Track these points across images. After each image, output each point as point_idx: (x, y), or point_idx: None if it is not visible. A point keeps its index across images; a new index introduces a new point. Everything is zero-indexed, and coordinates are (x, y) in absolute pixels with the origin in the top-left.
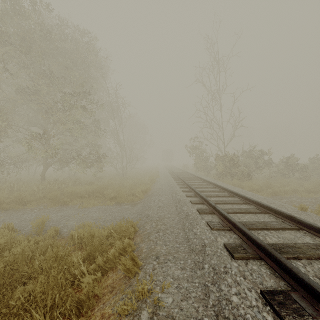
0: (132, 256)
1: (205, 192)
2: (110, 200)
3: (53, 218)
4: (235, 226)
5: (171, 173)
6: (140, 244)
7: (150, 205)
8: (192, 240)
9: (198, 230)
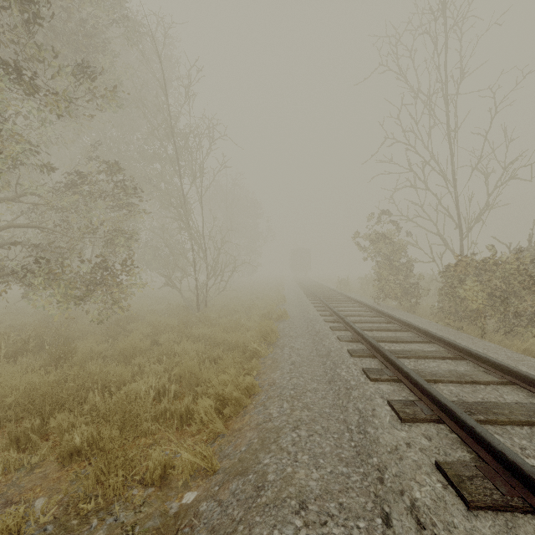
0: None
1: None
2: (69, 462)
3: None
4: None
5: (316, 303)
6: None
7: None
8: None
9: None
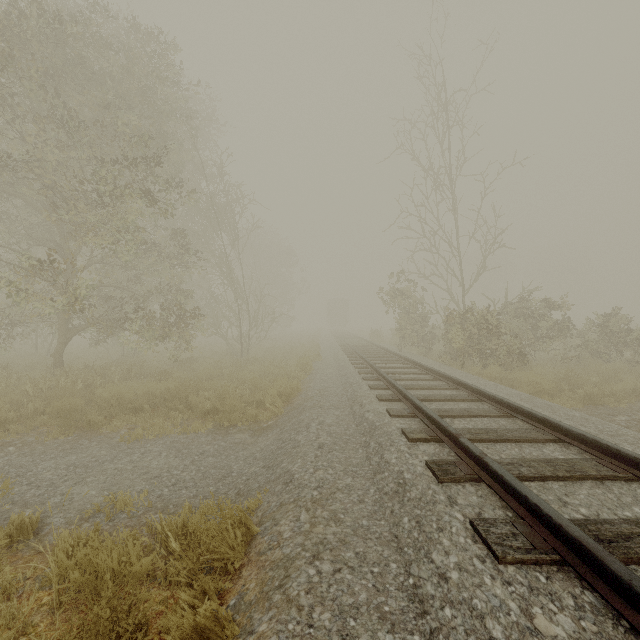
0: None
1: (433, 402)
2: (204, 417)
3: (43, 475)
4: (583, 556)
5: (346, 350)
6: (256, 613)
7: (298, 441)
8: (436, 611)
9: (451, 559)
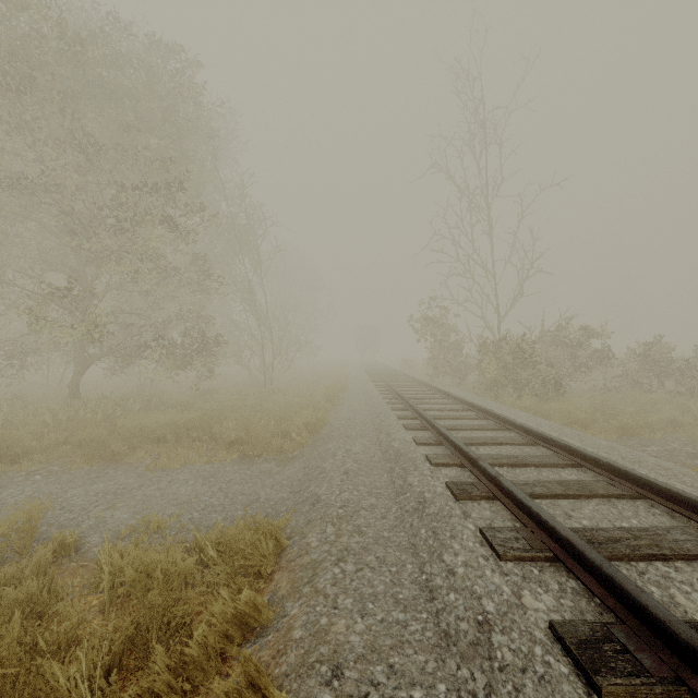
0: (253, 674)
1: (461, 431)
2: (229, 448)
3: (74, 501)
4: (570, 552)
5: (375, 381)
6: (288, 603)
7: (324, 467)
8: (443, 596)
9: (459, 558)
